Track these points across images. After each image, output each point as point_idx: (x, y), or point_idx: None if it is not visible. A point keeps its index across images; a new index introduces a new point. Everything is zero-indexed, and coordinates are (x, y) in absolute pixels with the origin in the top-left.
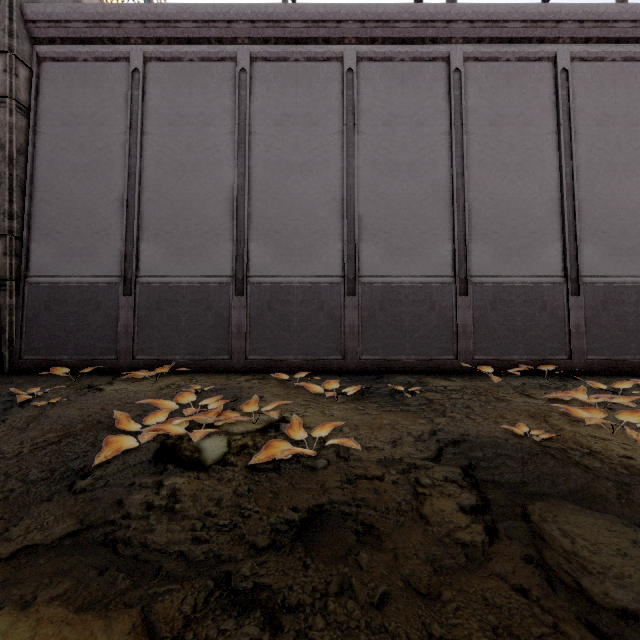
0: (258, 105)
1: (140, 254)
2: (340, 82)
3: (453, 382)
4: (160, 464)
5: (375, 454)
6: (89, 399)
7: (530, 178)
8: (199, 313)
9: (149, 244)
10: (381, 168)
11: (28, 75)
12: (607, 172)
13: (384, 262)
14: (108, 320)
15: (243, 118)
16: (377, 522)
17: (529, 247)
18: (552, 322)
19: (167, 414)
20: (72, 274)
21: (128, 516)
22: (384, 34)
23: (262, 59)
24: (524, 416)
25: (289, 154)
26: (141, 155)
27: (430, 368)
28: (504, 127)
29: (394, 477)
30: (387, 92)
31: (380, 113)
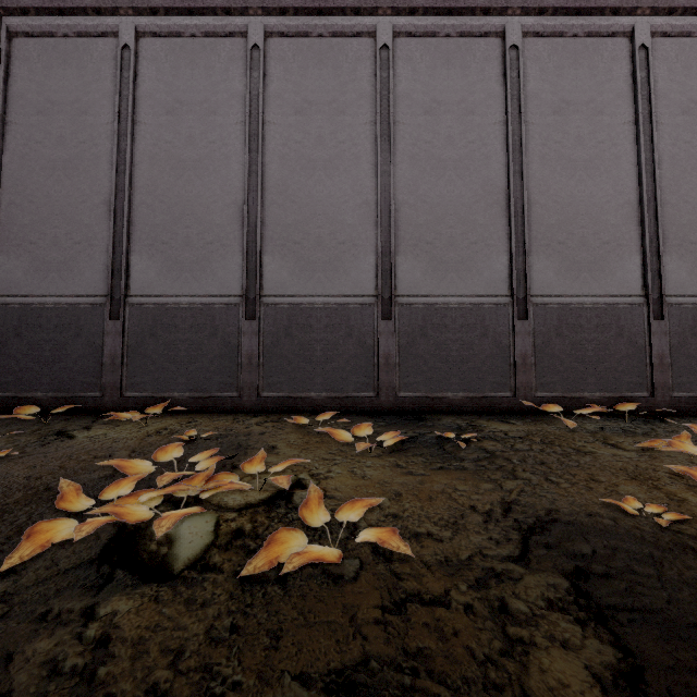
0: (274, 89)
1: (130, 269)
2: (373, 62)
3: (514, 426)
4: (105, 568)
5: (430, 549)
6: (50, 451)
7: (602, 177)
8: (202, 340)
9: (141, 257)
10: (422, 165)
11: None
12: (695, 170)
13: (426, 279)
14: (91, 349)
15: (255, 105)
16: None
17: (602, 260)
18: (630, 351)
19: (135, 480)
20: (48, 293)
21: None
22: (426, 3)
23: (279, 34)
24: (623, 479)
25: (311, 148)
26: (132, 149)
27: (482, 407)
28: (571, 116)
29: (466, 600)
30: (429, 74)
31: (421, 99)
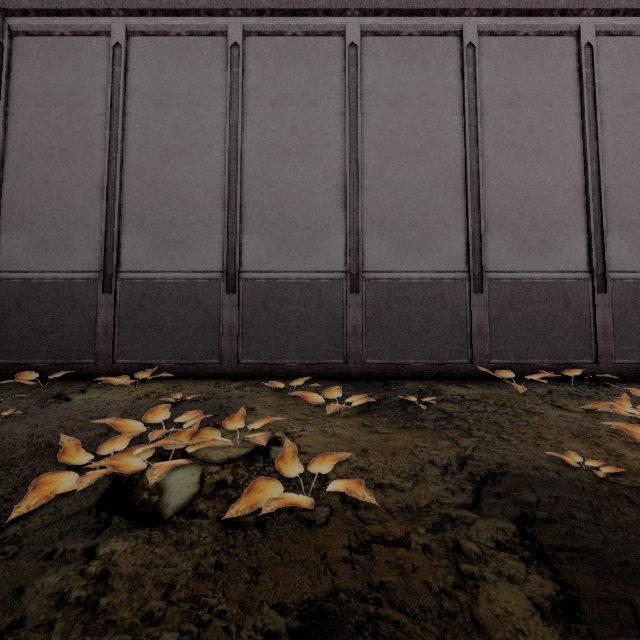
0: (252, 84)
1: (121, 247)
2: (342, 58)
3: (470, 390)
4: (103, 514)
5: (393, 498)
6: (49, 412)
7: (551, 164)
8: (186, 312)
9: (131, 236)
10: (387, 153)
11: None
12: (636, 157)
13: (390, 256)
14: (86, 320)
15: (235, 98)
16: None
17: (550, 239)
18: (576, 322)
19: (128, 438)
20: (46, 269)
21: (22, 623)
22: (390, 5)
23: (256, 33)
24: (568, 436)
25: (286, 137)
26: (123, 138)
27: (442, 373)
28: (522, 108)
29: (424, 541)
30: (394, 69)
31: (386, 92)
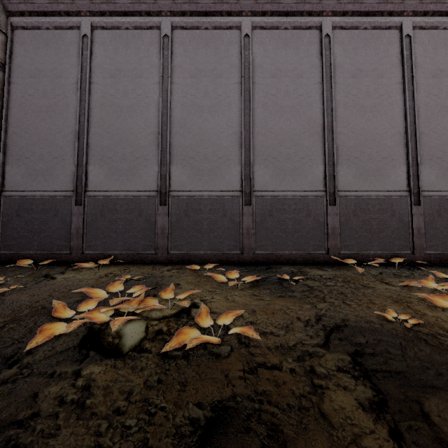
0: (177, 62)
1: (88, 174)
2: (239, 45)
3: (326, 272)
4: (83, 351)
5: (272, 340)
6: (41, 286)
7: (382, 117)
8: (132, 219)
9: (95, 167)
10: (270, 109)
11: (4, 39)
12: (440, 112)
13: (272, 180)
14: (64, 224)
15: (166, 72)
16: (280, 424)
17: (382, 169)
18: (399, 225)
19: (97, 302)
20: (37, 189)
21: (38, 414)
22: (272, 8)
23: (180, 27)
24: (390, 302)
25: (201, 99)
26: (89, 100)
27: (307, 260)
28: (362, 79)
29: (291, 366)
30: (274, 52)
31: (269, 68)
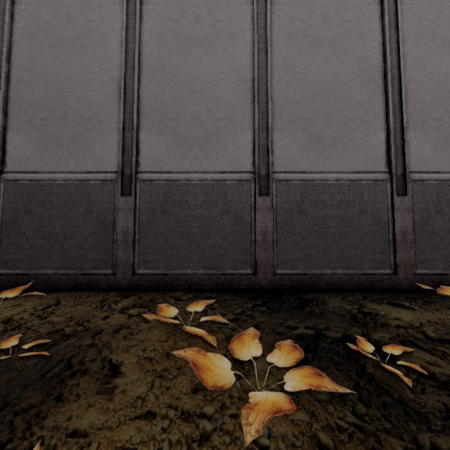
0: None
1: (7, 145)
2: None
3: (417, 315)
4: None
5: None
6: None
7: None
8: (77, 217)
9: (18, 133)
10: (298, 43)
11: None
12: None
13: (303, 155)
14: None
15: None
16: None
17: None
18: None
19: None
20: None
21: None
22: None
23: None
24: None
25: (188, 27)
26: (11, 28)
27: (362, 285)
28: None
29: None
30: None
31: None
